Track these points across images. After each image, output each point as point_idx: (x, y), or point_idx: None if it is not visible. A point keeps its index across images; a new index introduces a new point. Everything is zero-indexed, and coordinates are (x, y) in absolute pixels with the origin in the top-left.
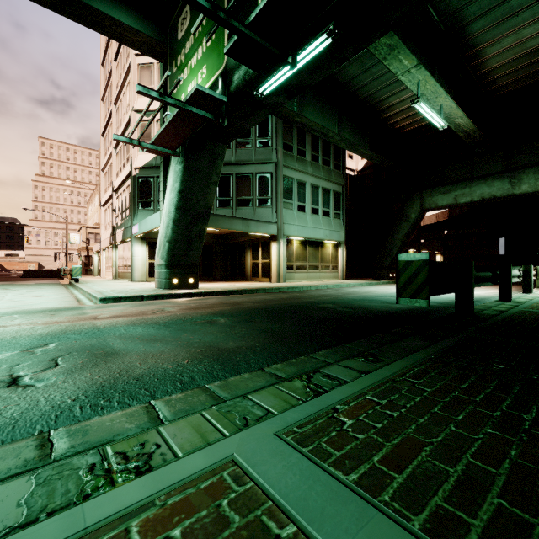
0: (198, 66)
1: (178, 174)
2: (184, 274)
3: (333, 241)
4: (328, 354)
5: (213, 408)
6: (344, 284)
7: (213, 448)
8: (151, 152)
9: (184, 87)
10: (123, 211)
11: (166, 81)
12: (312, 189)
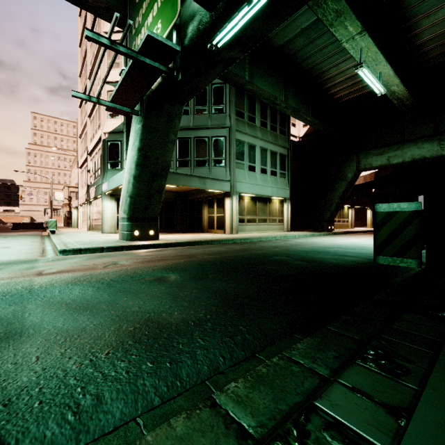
0: (153, 22)
1: (138, 133)
2: (144, 227)
3: (280, 197)
4: (312, 350)
5: None
6: (290, 235)
7: None
8: (111, 111)
9: None
10: (95, 172)
11: None
12: (261, 152)
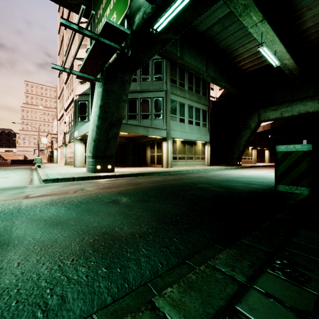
0: (110, 14)
1: (99, 94)
2: (104, 163)
3: (202, 141)
4: (231, 259)
5: None
6: (210, 169)
7: None
8: (80, 79)
9: None
10: (69, 123)
11: None
12: (188, 108)
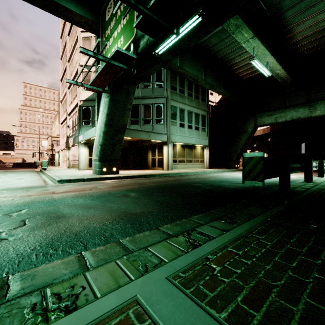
0: (118, 36)
1: (106, 104)
2: (110, 165)
3: (201, 145)
4: (200, 217)
5: (124, 257)
6: (207, 171)
7: (122, 290)
8: (89, 90)
9: (110, 50)
10: (73, 127)
11: (99, 47)
12: (188, 114)
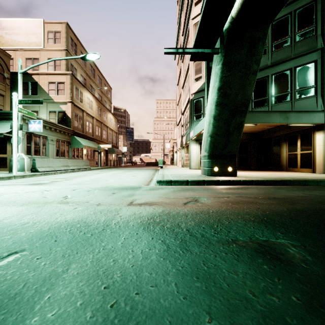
0: None
1: (218, 73)
2: (223, 164)
3: None
4: None
5: None
6: None
7: None
8: (194, 60)
9: None
10: (186, 125)
11: None
12: None
